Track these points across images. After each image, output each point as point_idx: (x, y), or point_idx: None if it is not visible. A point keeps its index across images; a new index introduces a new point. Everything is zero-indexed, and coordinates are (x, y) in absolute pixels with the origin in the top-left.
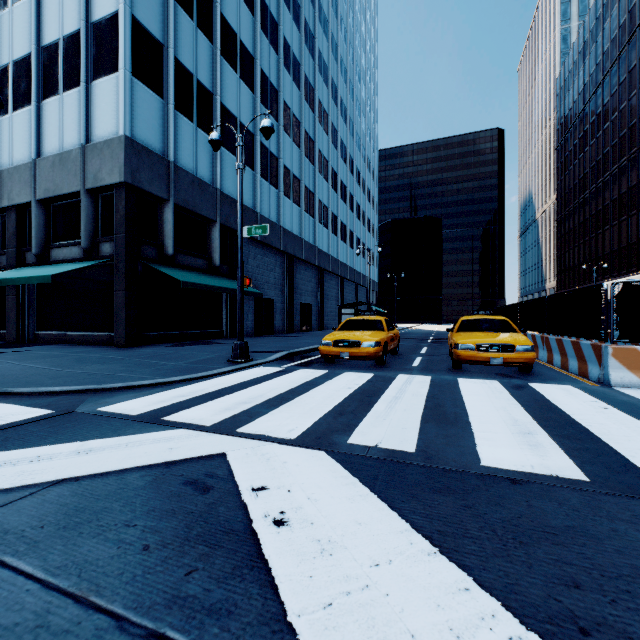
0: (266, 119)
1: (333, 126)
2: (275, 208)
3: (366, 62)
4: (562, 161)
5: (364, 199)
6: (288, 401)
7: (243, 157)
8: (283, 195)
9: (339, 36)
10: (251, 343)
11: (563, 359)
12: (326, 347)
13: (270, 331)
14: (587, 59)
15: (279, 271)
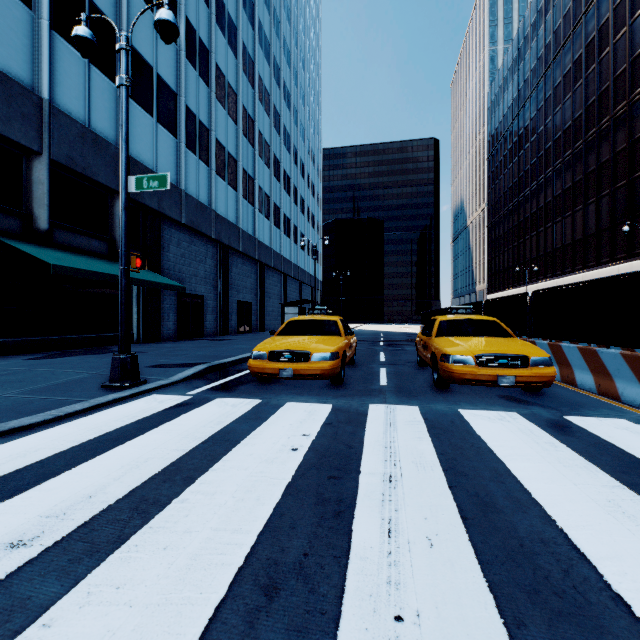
0: (164, 8)
1: (275, 109)
2: (205, 188)
3: (310, 51)
4: (493, 171)
5: (308, 194)
6: (146, 519)
7: (129, 68)
8: (216, 174)
9: (282, 13)
10: (165, 350)
11: (564, 370)
12: (258, 361)
13: (199, 333)
14: (516, 75)
15: (211, 263)
